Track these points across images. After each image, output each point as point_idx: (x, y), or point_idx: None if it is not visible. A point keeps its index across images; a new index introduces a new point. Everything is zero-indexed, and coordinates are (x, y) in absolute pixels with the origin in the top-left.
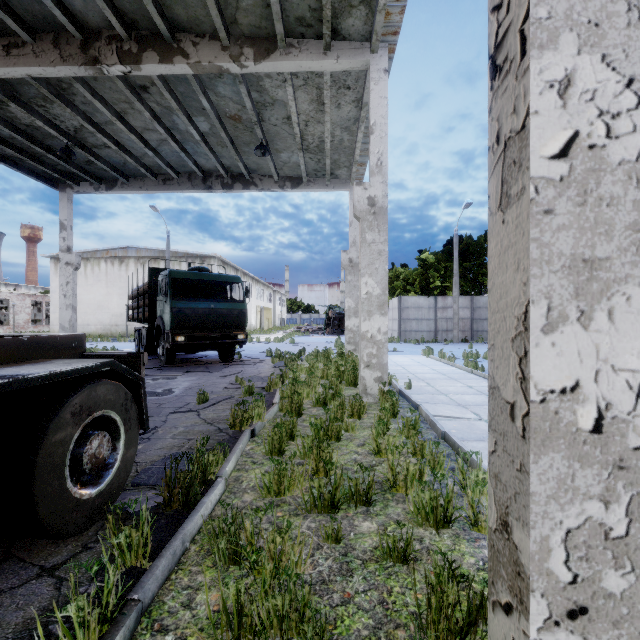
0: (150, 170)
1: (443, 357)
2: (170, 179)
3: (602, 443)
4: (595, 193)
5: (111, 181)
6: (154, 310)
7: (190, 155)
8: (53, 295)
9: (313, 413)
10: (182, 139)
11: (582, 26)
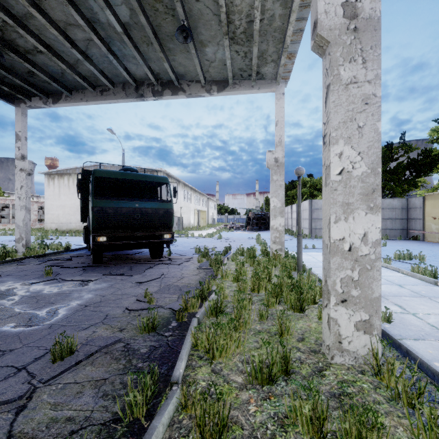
0: (87, 81)
1: None
2: (106, 90)
3: None
4: None
5: (57, 95)
6: (89, 210)
7: (119, 60)
8: (46, 201)
9: (251, 420)
10: (107, 37)
11: None
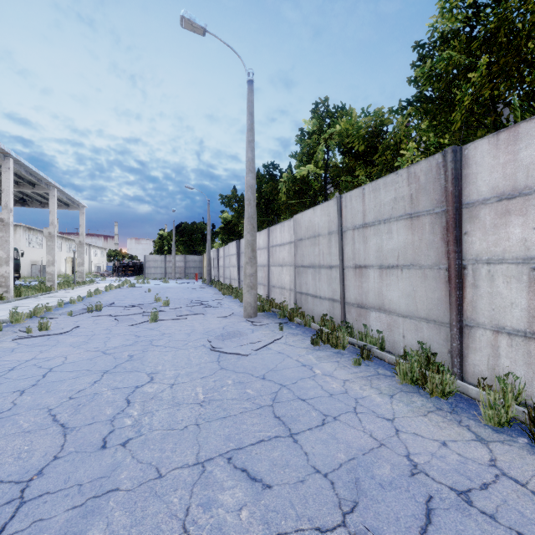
0: None
1: (128, 283)
2: None
3: (3, 275)
4: (2, 260)
5: None
6: None
7: None
8: None
9: None
10: None
11: (1, 249)
